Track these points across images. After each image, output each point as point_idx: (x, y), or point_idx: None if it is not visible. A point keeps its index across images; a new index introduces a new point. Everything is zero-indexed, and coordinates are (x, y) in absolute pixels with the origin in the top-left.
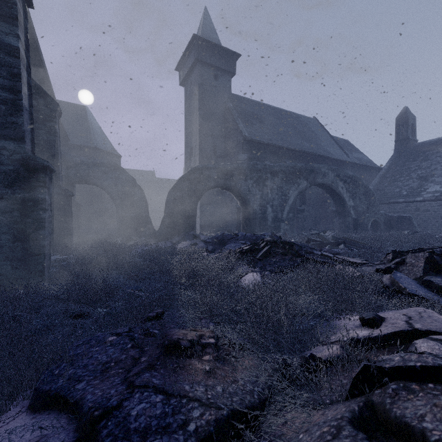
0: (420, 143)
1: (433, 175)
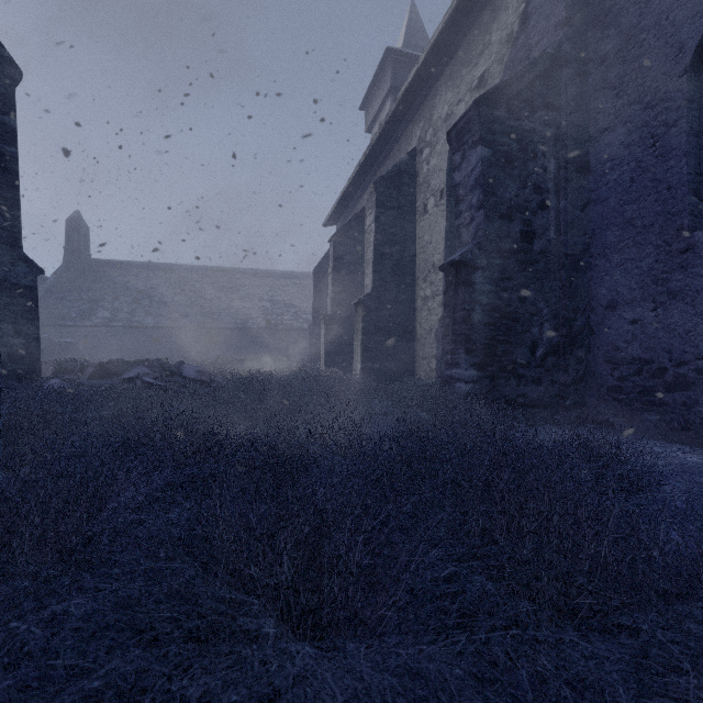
0: (94, 260)
1: (104, 299)
